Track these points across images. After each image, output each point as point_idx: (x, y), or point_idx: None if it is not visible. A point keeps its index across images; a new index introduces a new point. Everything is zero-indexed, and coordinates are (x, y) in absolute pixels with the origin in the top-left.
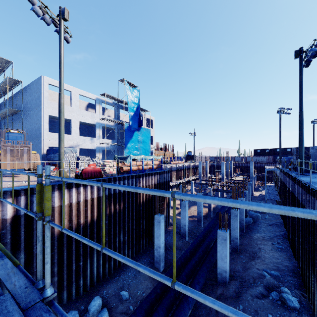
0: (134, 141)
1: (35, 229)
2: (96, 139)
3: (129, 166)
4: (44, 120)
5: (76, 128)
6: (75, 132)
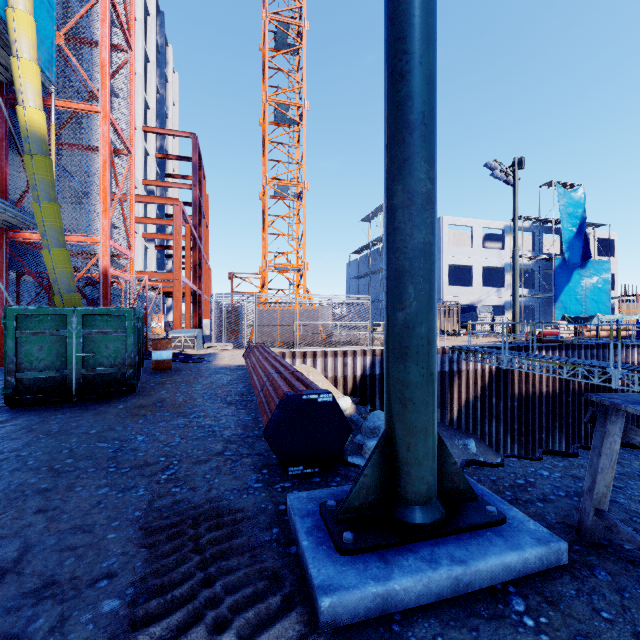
0: (573, 288)
1: (509, 384)
2: (504, 290)
3: (594, 331)
4: (443, 271)
5: (477, 277)
6: (476, 282)
